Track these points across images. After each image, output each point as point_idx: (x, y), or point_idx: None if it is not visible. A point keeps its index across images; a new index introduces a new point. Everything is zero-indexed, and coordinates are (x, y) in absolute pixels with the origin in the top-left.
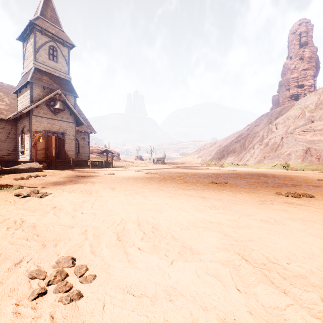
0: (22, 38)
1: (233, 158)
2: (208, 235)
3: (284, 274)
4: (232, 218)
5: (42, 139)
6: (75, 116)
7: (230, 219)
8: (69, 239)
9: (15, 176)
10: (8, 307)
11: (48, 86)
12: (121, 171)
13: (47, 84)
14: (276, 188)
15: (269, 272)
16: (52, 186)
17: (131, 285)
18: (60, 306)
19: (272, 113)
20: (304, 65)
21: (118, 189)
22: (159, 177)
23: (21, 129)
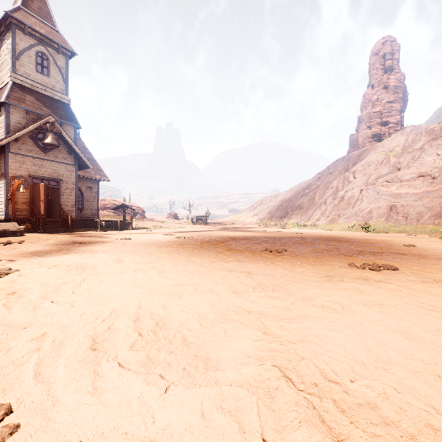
0: None
1: (300, 216)
2: (239, 335)
3: (344, 403)
4: (282, 304)
5: (24, 187)
6: (77, 156)
7: (279, 307)
8: (7, 351)
9: None
10: None
11: (34, 110)
12: (143, 234)
13: (33, 107)
14: (350, 257)
15: (320, 400)
16: (25, 259)
17: None
18: None
19: (350, 158)
20: (388, 97)
21: (127, 261)
22: (194, 243)
23: None
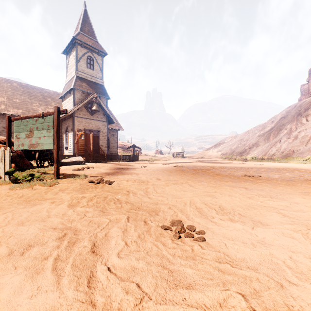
0: (66, 52)
1: (257, 152)
2: (269, 214)
3: None
4: (284, 204)
5: (83, 136)
6: (108, 116)
7: (282, 205)
8: (163, 211)
9: (69, 167)
10: (167, 240)
11: (87, 90)
12: (149, 164)
13: (86, 89)
14: None
15: None
16: (108, 176)
17: (232, 238)
18: (198, 242)
19: (301, 104)
20: None
21: (162, 179)
22: (189, 170)
23: (65, 128)
